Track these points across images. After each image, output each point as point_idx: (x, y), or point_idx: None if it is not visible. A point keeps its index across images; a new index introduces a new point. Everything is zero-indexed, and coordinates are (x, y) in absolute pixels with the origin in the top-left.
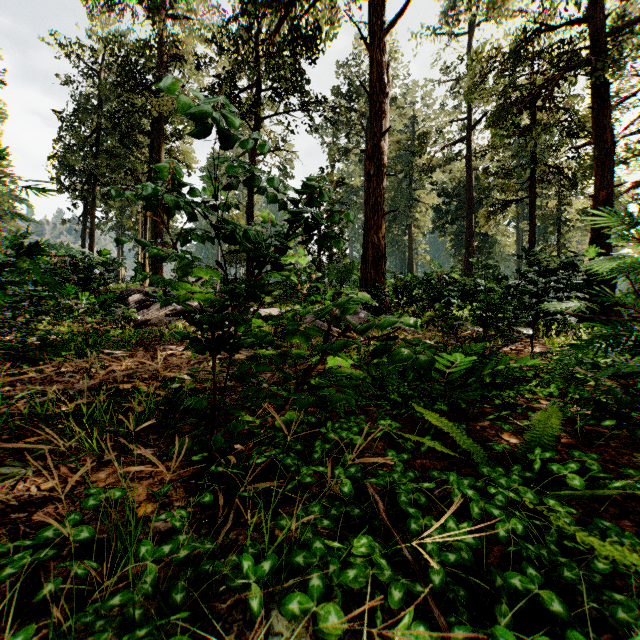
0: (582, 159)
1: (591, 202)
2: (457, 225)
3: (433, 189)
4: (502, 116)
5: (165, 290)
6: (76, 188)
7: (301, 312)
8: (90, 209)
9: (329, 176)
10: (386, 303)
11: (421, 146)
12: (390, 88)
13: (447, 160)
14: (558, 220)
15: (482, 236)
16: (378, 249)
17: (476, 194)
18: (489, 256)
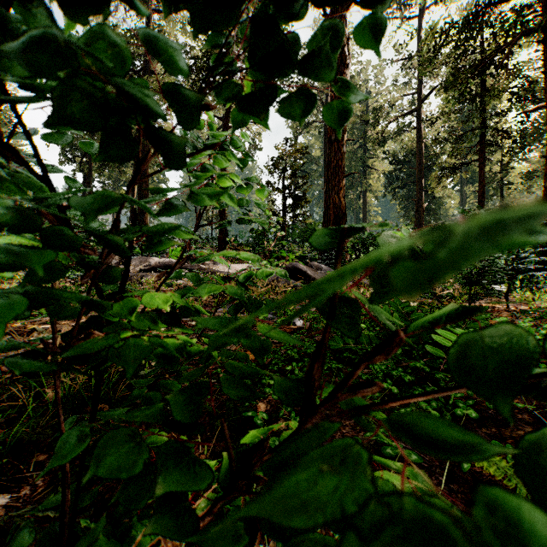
0: (530, 124)
1: (532, 166)
2: (406, 189)
3: (385, 157)
4: (456, 83)
5: (142, 247)
6: (76, 161)
7: (258, 272)
8: (87, 179)
9: (293, 145)
10: (346, 259)
11: (375, 118)
12: (350, 59)
13: (398, 131)
14: (501, 183)
15: (430, 199)
16: (339, 209)
17: (425, 161)
18: (436, 216)
